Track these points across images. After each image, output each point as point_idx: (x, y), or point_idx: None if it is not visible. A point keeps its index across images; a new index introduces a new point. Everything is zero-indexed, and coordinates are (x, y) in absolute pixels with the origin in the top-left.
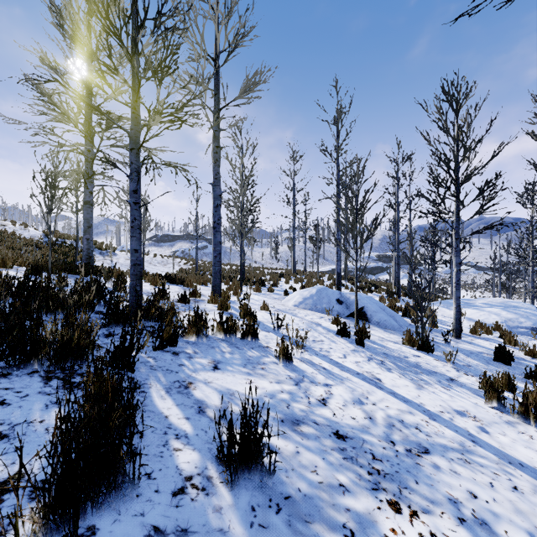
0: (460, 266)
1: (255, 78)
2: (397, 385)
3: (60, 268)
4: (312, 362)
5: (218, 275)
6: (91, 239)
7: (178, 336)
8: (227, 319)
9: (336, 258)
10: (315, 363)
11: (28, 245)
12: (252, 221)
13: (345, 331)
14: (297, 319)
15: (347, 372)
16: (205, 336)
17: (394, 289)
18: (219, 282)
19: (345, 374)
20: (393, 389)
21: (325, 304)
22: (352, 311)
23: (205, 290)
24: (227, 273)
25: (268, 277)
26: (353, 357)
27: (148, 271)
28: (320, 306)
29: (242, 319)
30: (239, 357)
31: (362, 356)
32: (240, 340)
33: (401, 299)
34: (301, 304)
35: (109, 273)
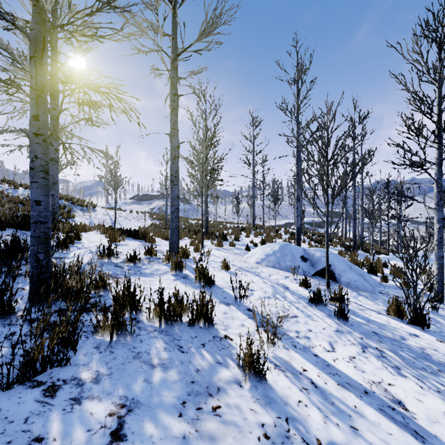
0: (443, 222)
1: (214, 15)
2: (433, 416)
3: (14, 224)
4: (292, 369)
5: (176, 232)
6: (57, 195)
7: (77, 341)
8: (169, 299)
9: (296, 213)
10: (296, 371)
11: (13, 202)
12: (214, 179)
13: (319, 299)
14: (261, 280)
15: (350, 391)
16: (129, 333)
17: (345, 241)
18: (176, 239)
19: (349, 398)
20: (438, 435)
21: (288, 262)
22: (318, 269)
23: (166, 246)
24: (193, 228)
25: (230, 231)
26: (342, 346)
27: (123, 225)
28: (283, 264)
29: (198, 285)
30: (177, 376)
31: (351, 342)
32: (188, 327)
33: (358, 253)
34: (264, 261)
35: (68, 229)
